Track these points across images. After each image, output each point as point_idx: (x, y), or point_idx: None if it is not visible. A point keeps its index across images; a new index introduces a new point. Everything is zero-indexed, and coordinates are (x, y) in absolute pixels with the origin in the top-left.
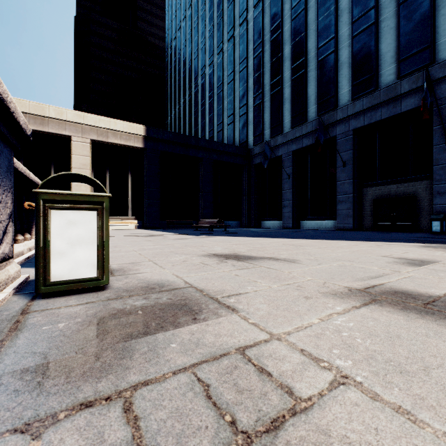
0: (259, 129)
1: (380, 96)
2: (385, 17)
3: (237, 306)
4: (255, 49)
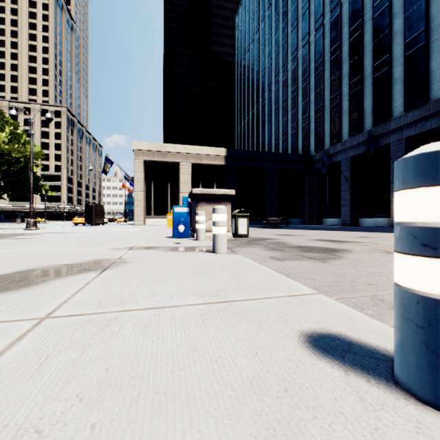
0: (320, 138)
1: (429, 109)
2: (434, 39)
3: (281, 239)
4: (316, 68)
